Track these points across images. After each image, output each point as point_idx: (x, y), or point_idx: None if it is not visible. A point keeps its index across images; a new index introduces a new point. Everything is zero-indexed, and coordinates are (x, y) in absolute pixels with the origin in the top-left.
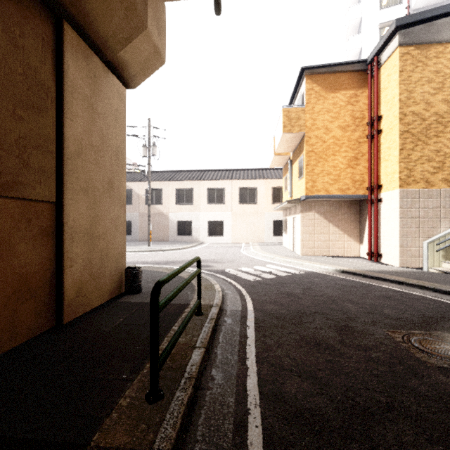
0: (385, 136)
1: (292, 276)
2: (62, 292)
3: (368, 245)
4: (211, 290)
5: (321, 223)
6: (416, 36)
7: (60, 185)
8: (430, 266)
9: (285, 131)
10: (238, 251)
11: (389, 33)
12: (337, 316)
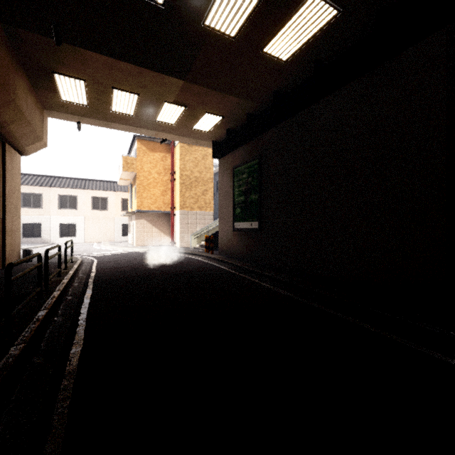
0: (176, 183)
1: (122, 254)
2: (5, 255)
3: (171, 238)
4: (75, 259)
5: (148, 227)
6: None
7: (5, 211)
8: (192, 246)
9: (124, 170)
10: (90, 247)
11: None
12: (131, 260)
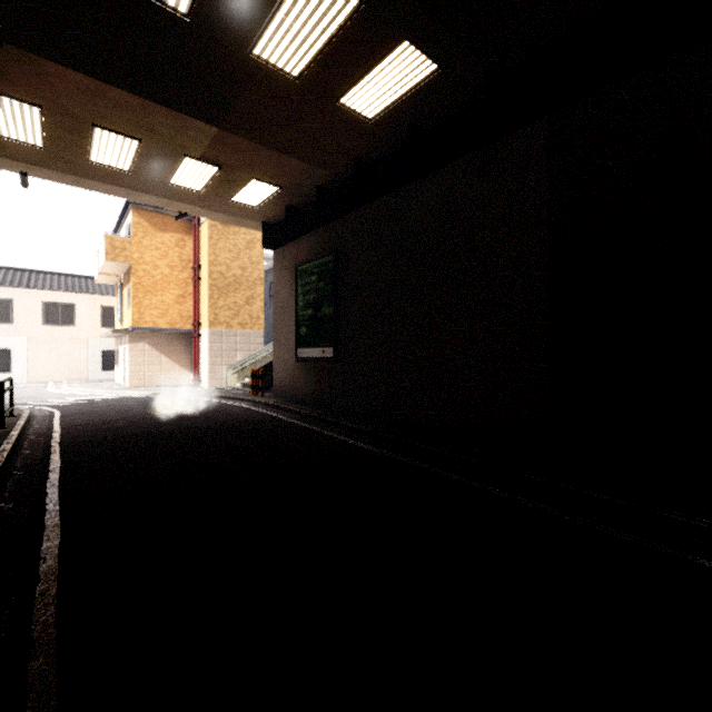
0: (203, 284)
1: (106, 400)
2: None
3: (193, 374)
4: (16, 410)
5: (153, 355)
6: None
7: None
8: (229, 386)
9: (109, 259)
10: (42, 390)
11: None
12: (124, 410)
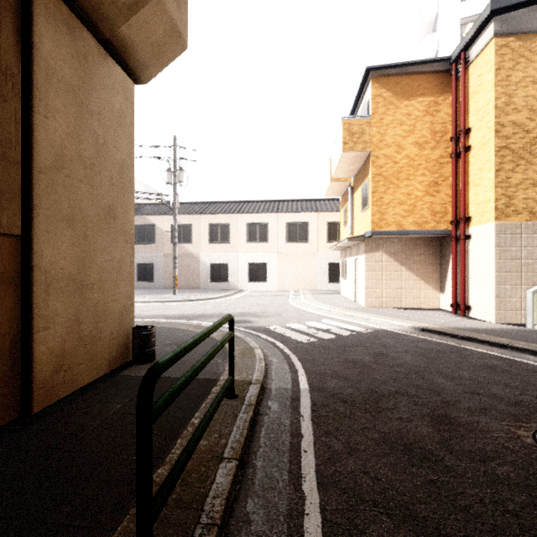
0: (475, 153)
1: (357, 336)
2: (30, 366)
3: (451, 295)
4: (250, 357)
5: (391, 267)
6: (517, 23)
7: (28, 210)
8: (536, 323)
9: (346, 149)
10: (285, 301)
11: (481, 20)
12: (429, 399)
